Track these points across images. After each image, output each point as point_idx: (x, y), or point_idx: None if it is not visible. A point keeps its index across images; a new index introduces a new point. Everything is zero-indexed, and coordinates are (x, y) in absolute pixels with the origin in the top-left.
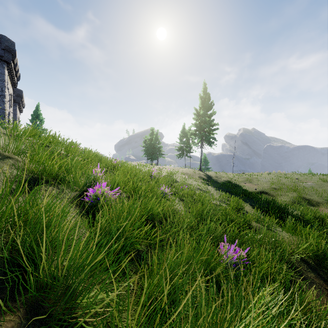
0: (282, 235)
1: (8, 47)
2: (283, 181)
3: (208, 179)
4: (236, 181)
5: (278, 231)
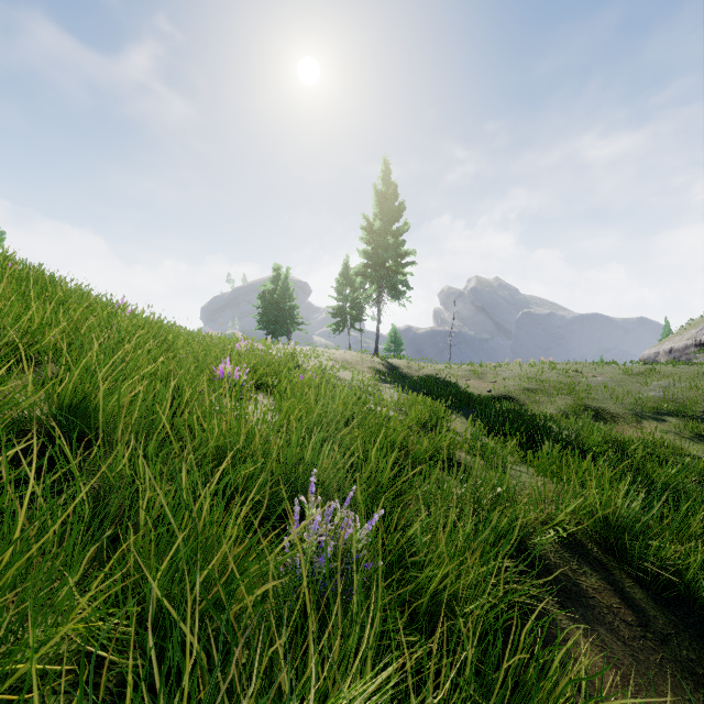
0: (525, 481)
1: None
2: (548, 375)
3: (390, 371)
4: (449, 375)
5: (518, 473)
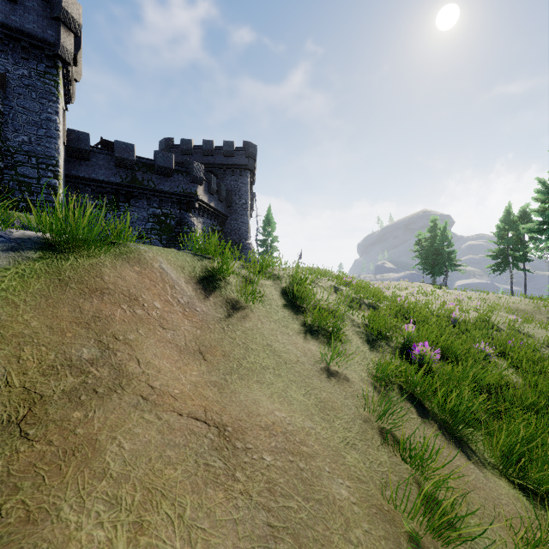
0: None
1: (251, 153)
2: None
3: None
4: None
5: None
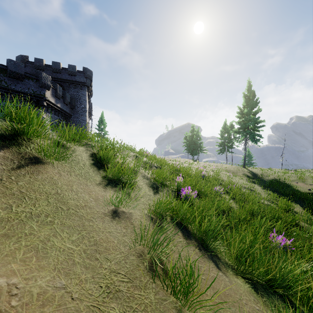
0: None
1: (88, 75)
2: None
3: (253, 176)
4: (285, 179)
5: None
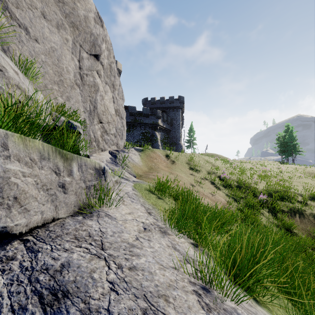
0: None
1: (182, 101)
2: None
3: None
4: None
5: None
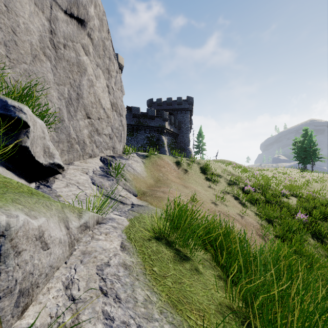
0: None
1: (191, 102)
2: None
3: None
4: None
5: None
